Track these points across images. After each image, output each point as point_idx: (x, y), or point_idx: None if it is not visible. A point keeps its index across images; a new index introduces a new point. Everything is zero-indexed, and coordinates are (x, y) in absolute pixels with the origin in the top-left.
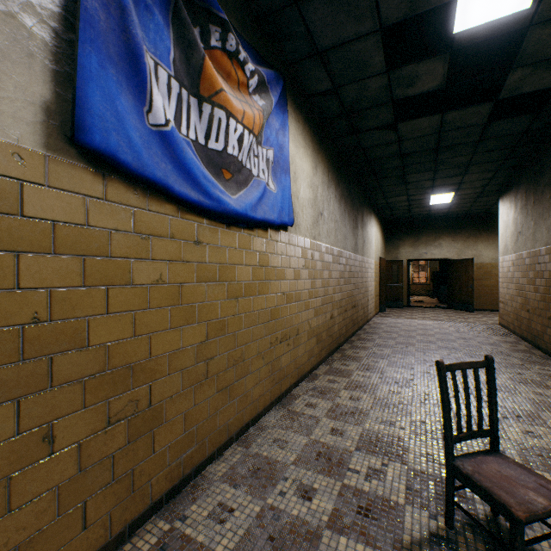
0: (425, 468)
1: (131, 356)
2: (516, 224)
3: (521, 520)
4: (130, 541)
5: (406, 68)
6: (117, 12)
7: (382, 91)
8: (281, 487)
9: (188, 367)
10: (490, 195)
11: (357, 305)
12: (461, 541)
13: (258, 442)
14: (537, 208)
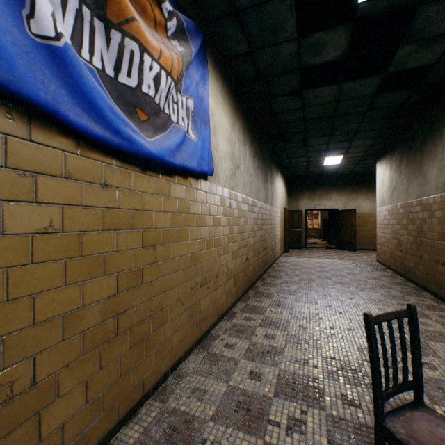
0: (343, 413)
1: (0, 327)
2: (391, 181)
3: None
4: None
5: (315, 35)
6: None
7: (292, 58)
8: None
9: (92, 326)
10: (369, 159)
11: (267, 247)
12: None
13: (176, 393)
14: (410, 168)
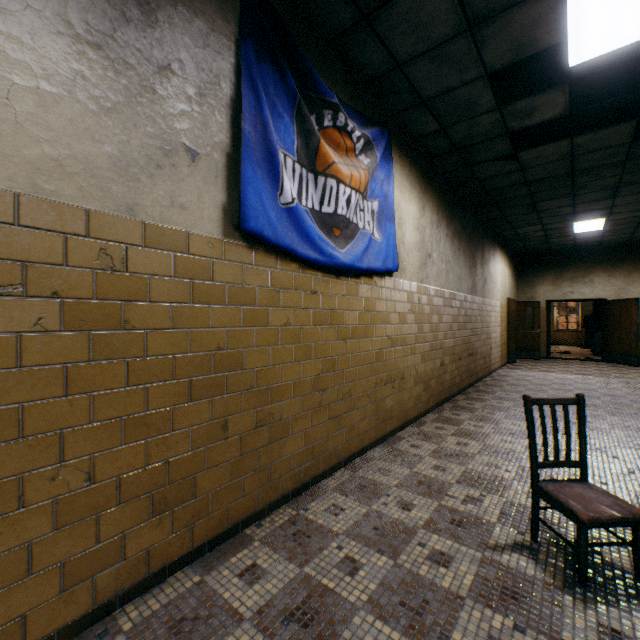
0: (523, 502)
1: (269, 380)
2: None
3: (584, 521)
4: (269, 516)
5: (520, 102)
6: (261, 127)
7: (495, 125)
8: (384, 500)
9: (307, 394)
10: None
11: (475, 353)
12: (543, 551)
13: (364, 469)
14: None
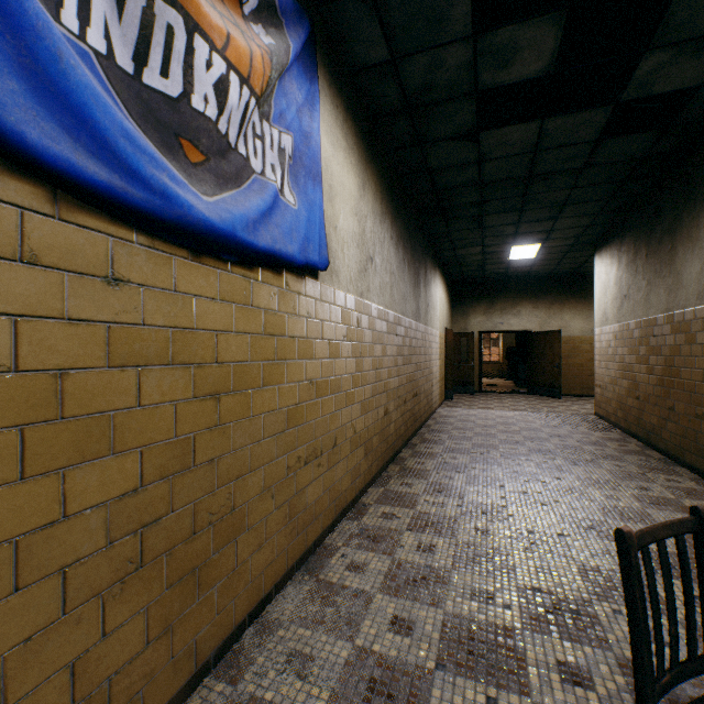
0: (563, 702)
1: None
2: (620, 285)
3: None
4: None
5: (502, 32)
6: None
7: (463, 73)
8: None
9: (86, 555)
10: (583, 250)
11: (419, 392)
12: None
13: (259, 664)
14: (652, 263)
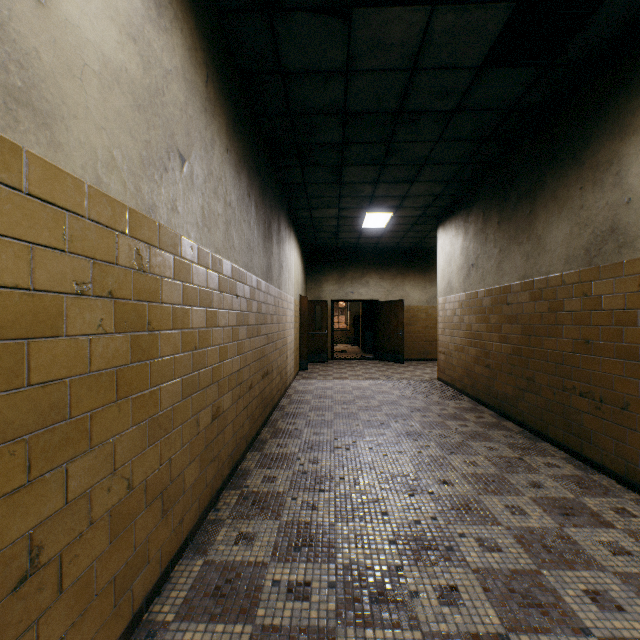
0: None
1: None
2: (467, 254)
3: None
4: None
5: None
6: None
7: None
8: None
9: None
10: (426, 223)
11: (272, 369)
12: None
13: None
14: (506, 230)
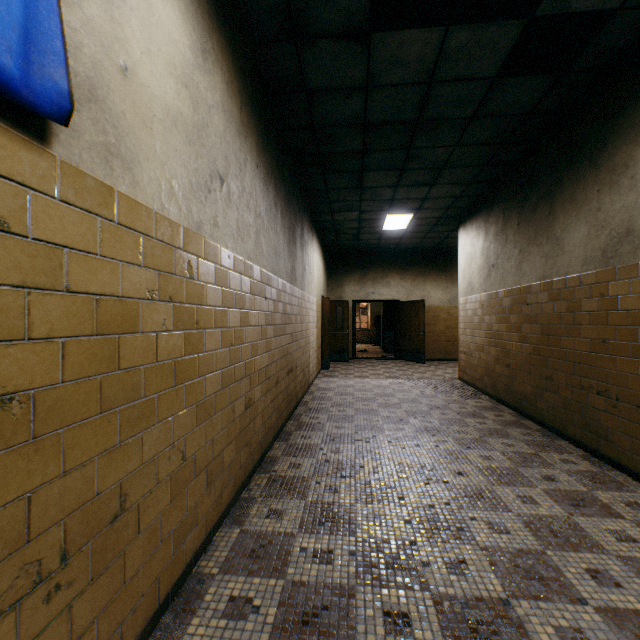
0: None
1: None
2: (487, 255)
3: None
4: None
5: None
6: None
7: None
8: None
9: None
10: (447, 224)
11: (296, 367)
12: None
13: None
14: (526, 231)
